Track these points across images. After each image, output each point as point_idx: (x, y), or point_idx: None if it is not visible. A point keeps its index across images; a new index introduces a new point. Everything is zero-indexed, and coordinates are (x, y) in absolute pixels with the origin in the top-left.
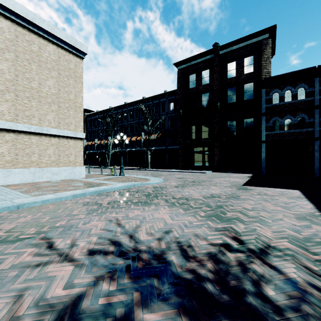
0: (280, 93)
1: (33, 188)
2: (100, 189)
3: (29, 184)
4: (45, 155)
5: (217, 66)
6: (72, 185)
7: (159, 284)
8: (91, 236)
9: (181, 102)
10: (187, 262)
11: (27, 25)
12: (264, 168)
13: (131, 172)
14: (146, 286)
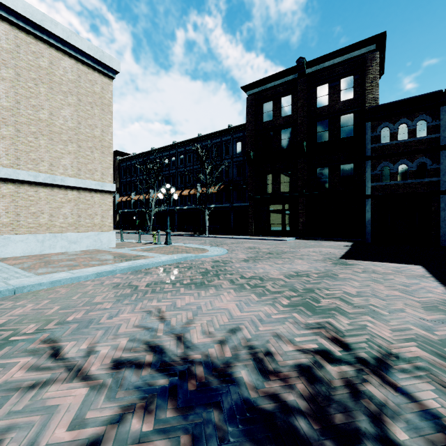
0: (392, 127)
1: (40, 263)
2: (136, 264)
3: (36, 257)
4: (59, 215)
5: (302, 91)
6: (97, 258)
7: (221, 420)
8: (118, 338)
9: (252, 140)
10: (266, 380)
11: (33, 30)
12: (369, 233)
13: (182, 240)
14: (201, 423)
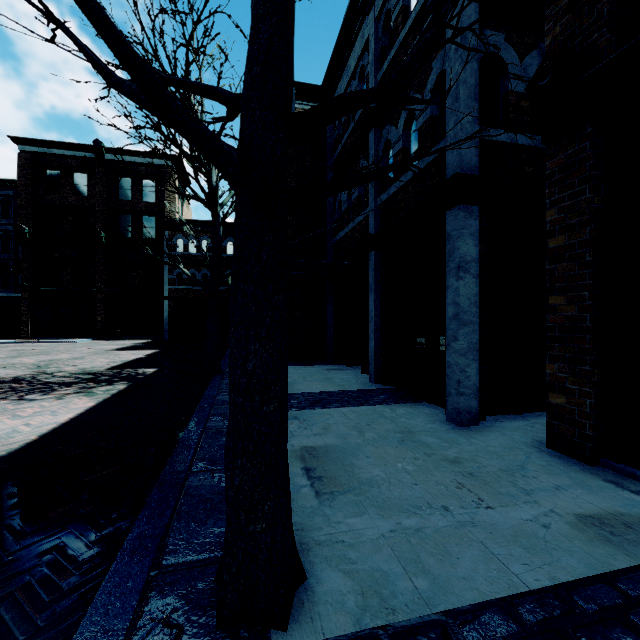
0: (185, 240)
1: None
2: None
3: None
4: None
5: (102, 176)
6: None
7: None
8: None
9: (29, 213)
10: None
11: None
12: (167, 331)
13: None
14: None
